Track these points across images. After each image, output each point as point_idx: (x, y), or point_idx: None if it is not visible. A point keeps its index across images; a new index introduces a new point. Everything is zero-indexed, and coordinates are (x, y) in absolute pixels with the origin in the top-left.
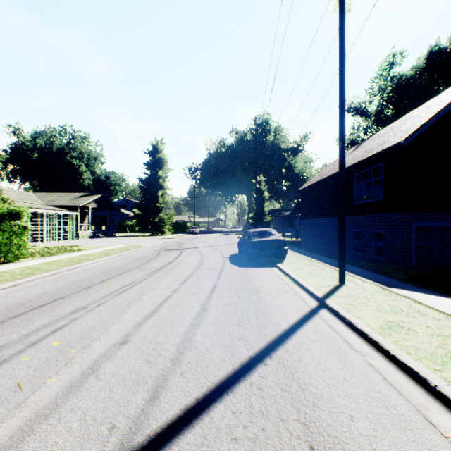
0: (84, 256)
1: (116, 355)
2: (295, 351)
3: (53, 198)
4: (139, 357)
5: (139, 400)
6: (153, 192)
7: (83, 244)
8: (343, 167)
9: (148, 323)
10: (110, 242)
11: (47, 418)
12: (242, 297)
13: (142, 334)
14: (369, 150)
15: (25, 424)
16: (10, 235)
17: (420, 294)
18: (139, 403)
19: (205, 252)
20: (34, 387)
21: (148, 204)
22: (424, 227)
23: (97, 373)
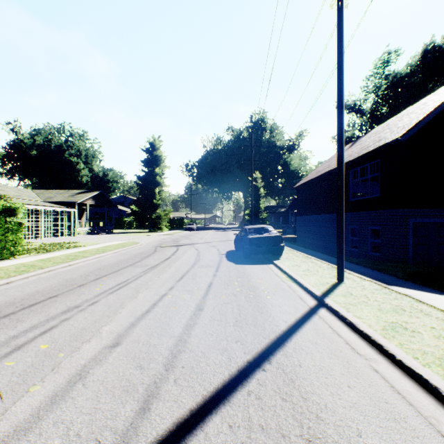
0: (80, 252)
1: (106, 359)
2: (295, 354)
3: (51, 195)
4: (131, 362)
5: (128, 412)
6: (150, 188)
7: (80, 240)
8: (341, 163)
9: (141, 324)
10: (107, 238)
11: (26, 434)
12: (239, 296)
13: (135, 336)
14: (365, 147)
15: (2, 441)
16: (6, 232)
17: (421, 292)
18: (128, 415)
19: (201, 249)
20: (16, 396)
21: (145, 201)
22: (421, 223)
23: (85, 380)
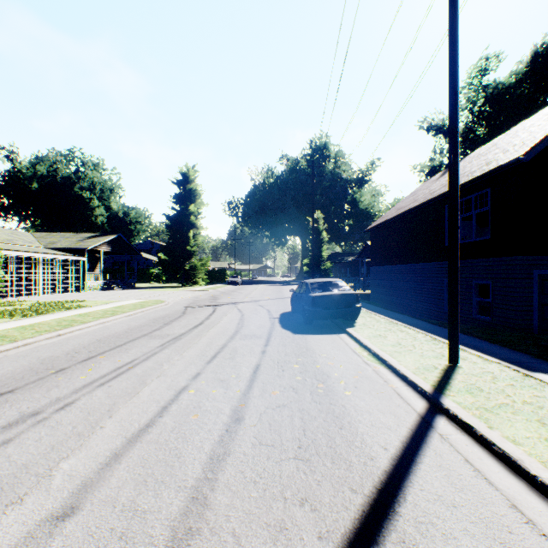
0: (80, 316)
1: None
2: (423, 543)
3: (54, 239)
4: None
5: None
6: (182, 231)
7: (89, 298)
8: (455, 184)
9: (131, 455)
10: (125, 295)
11: None
12: (301, 391)
13: (112, 486)
14: (467, 173)
15: None
16: None
17: None
18: None
19: (246, 310)
20: None
21: (176, 247)
22: None
23: None
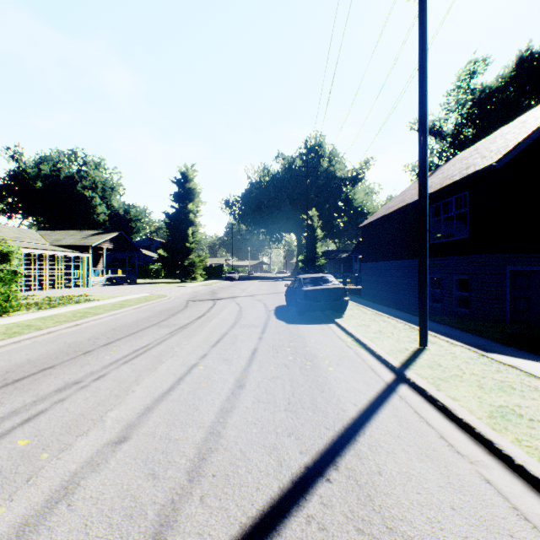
0: (91, 308)
1: (107, 463)
2: (371, 455)
3: (59, 236)
4: (141, 467)
5: None
6: (182, 229)
7: (94, 293)
8: (425, 193)
9: (160, 408)
10: (128, 290)
11: None
12: (292, 367)
13: (150, 426)
14: (449, 176)
15: None
16: None
17: (530, 362)
18: None
19: (244, 303)
20: None
21: (176, 244)
22: (521, 272)
23: (71, 498)
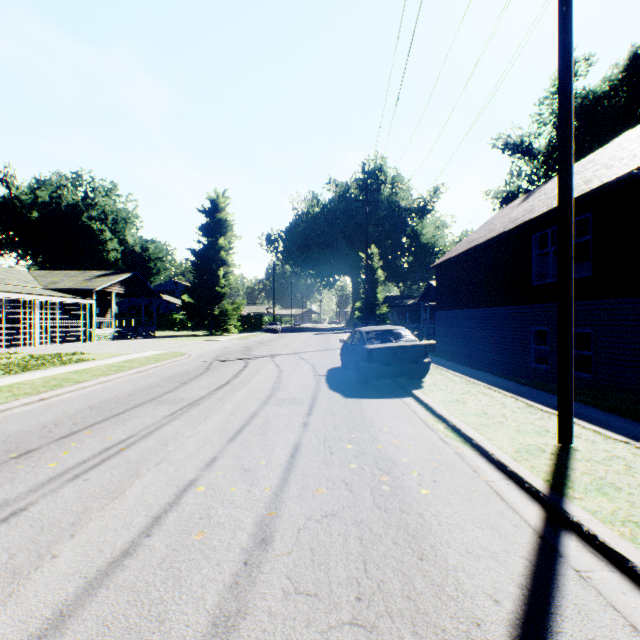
0: (76, 373)
1: None
2: None
3: (56, 278)
4: None
5: None
6: (211, 269)
7: (95, 349)
8: (568, 197)
9: (85, 616)
10: (140, 345)
11: None
12: (358, 487)
13: None
14: None
15: None
16: None
17: None
18: None
19: (286, 365)
20: None
21: (204, 288)
22: None
23: None
